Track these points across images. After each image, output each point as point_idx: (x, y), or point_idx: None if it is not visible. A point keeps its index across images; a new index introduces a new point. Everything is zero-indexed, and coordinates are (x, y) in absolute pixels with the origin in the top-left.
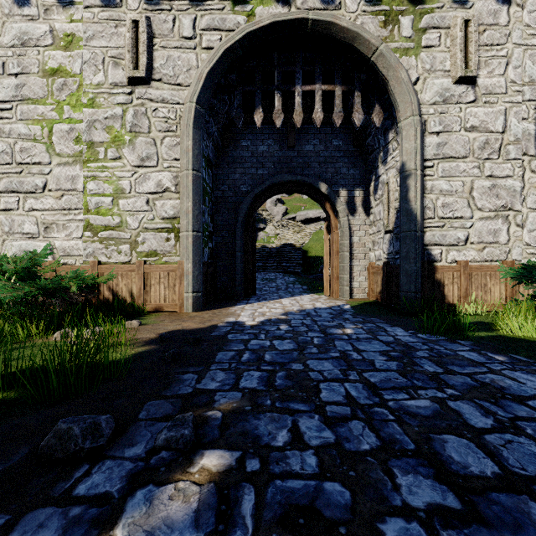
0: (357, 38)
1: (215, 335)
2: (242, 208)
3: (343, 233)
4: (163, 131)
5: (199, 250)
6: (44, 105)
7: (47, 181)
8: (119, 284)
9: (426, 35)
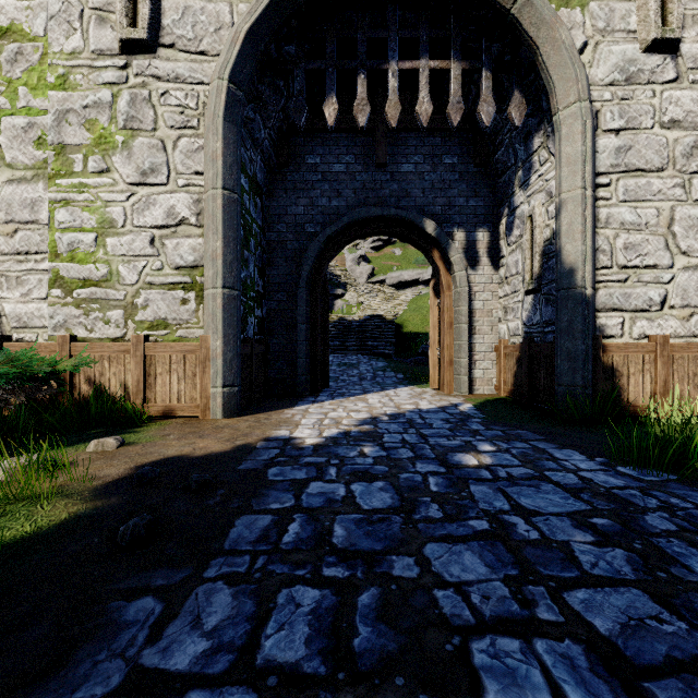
0: None
1: (246, 469)
2: (307, 257)
3: (460, 295)
4: (177, 128)
5: (235, 319)
6: None
7: None
8: (105, 373)
9: None
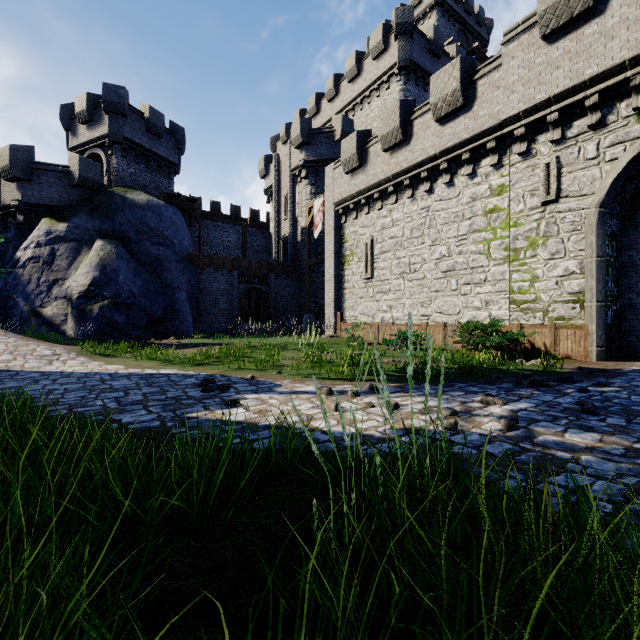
0: None
1: (617, 372)
2: None
3: None
4: (569, 232)
5: (602, 316)
6: (485, 232)
7: (486, 276)
8: (535, 338)
9: None
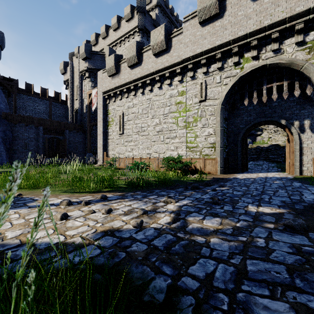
0: (291, 65)
1: (228, 179)
2: (240, 134)
3: (295, 143)
4: (210, 115)
5: (222, 154)
6: (176, 113)
7: (176, 134)
8: (196, 164)
9: None
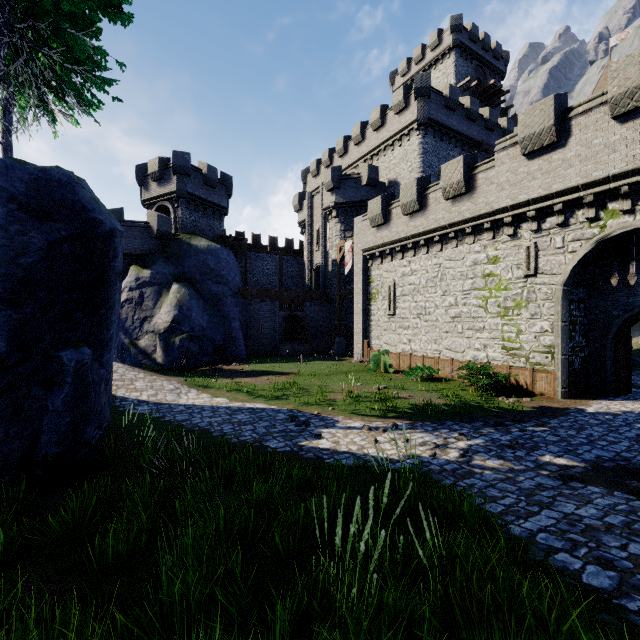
0: None
1: (564, 412)
2: (611, 328)
3: None
4: (544, 300)
5: (566, 366)
6: (483, 291)
7: (484, 325)
8: (519, 377)
9: None
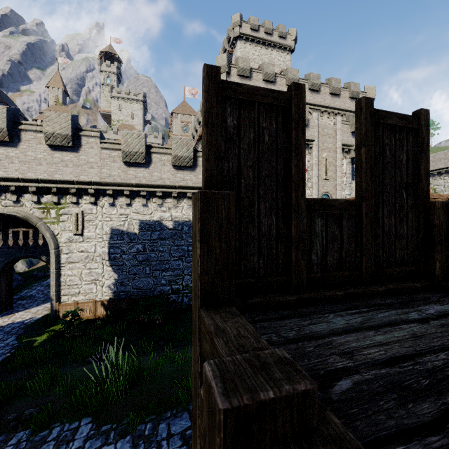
0: (28, 220)
1: None
2: None
3: None
4: None
5: None
6: None
7: None
8: None
9: (62, 217)
